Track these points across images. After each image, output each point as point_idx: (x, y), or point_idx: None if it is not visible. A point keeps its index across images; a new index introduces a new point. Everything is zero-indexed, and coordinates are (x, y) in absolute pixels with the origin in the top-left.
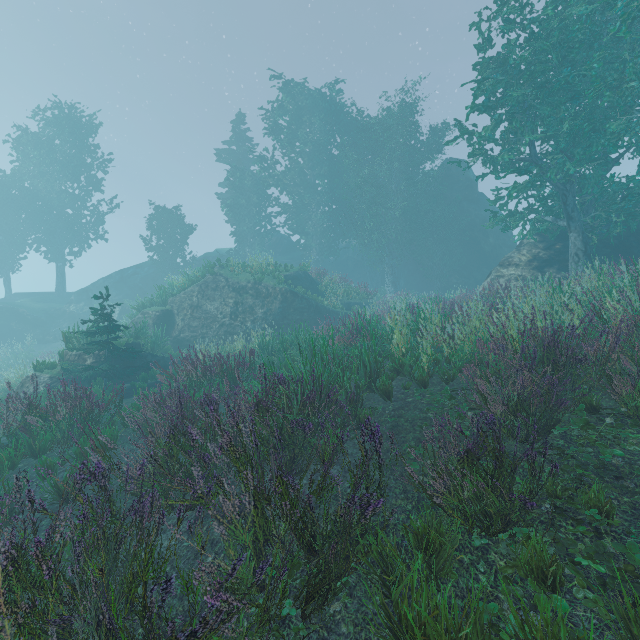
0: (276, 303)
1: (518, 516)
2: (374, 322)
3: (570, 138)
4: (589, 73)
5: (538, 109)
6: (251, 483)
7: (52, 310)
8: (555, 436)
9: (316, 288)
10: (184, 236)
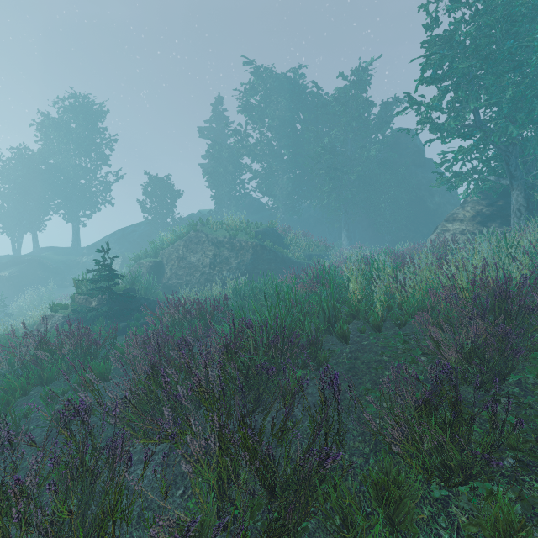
0: (248, 255)
1: (480, 471)
2: (332, 271)
3: (513, 104)
4: (532, 43)
5: (482, 79)
6: (216, 425)
7: (69, 261)
8: (509, 383)
9: (282, 242)
10: (173, 200)
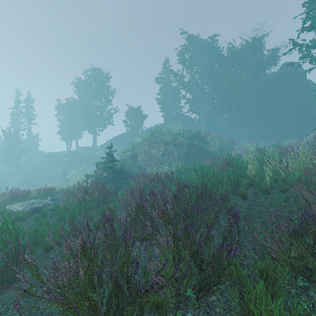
0: (183, 149)
1: None
2: (237, 158)
3: None
4: None
5: None
6: (172, 231)
7: (91, 153)
8: None
9: (204, 141)
10: (141, 119)
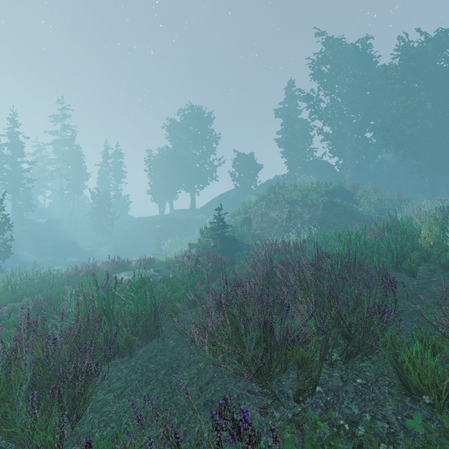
0: (318, 210)
1: None
2: (404, 222)
3: None
4: None
5: None
6: (313, 298)
7: (189, 218)
8: None
9: (351, 198)
10: (255, 170)
